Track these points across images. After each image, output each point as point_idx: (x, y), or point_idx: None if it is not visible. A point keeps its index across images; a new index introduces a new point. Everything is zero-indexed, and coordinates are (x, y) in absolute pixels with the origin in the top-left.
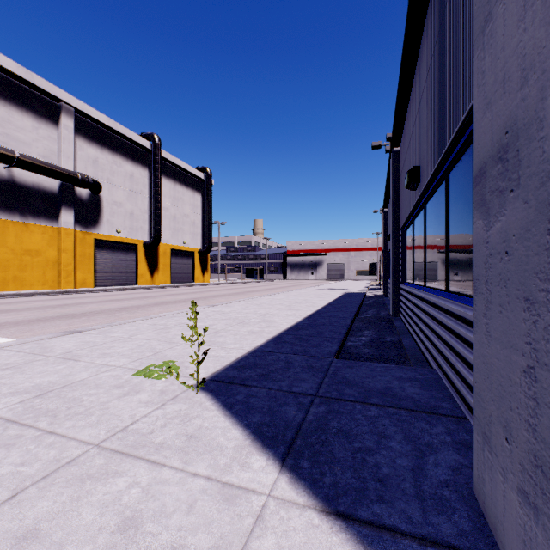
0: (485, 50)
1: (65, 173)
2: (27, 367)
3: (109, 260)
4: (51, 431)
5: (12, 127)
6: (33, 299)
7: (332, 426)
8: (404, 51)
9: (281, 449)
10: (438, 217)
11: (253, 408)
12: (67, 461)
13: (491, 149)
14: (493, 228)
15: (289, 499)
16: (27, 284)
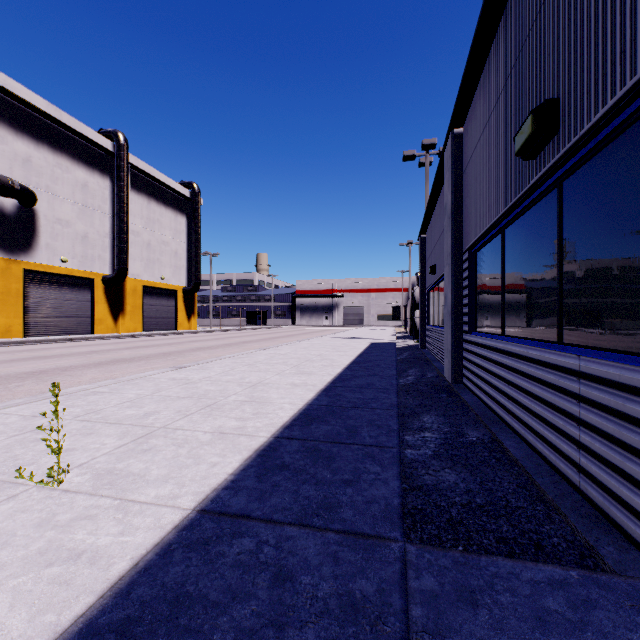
0: None
1: None
2: None
3: (50, 300)
4: None
5: None
6: None
7: None
8: None
9: None
10: None
11: None
12: None
13: None
14: None
15: None
16: None
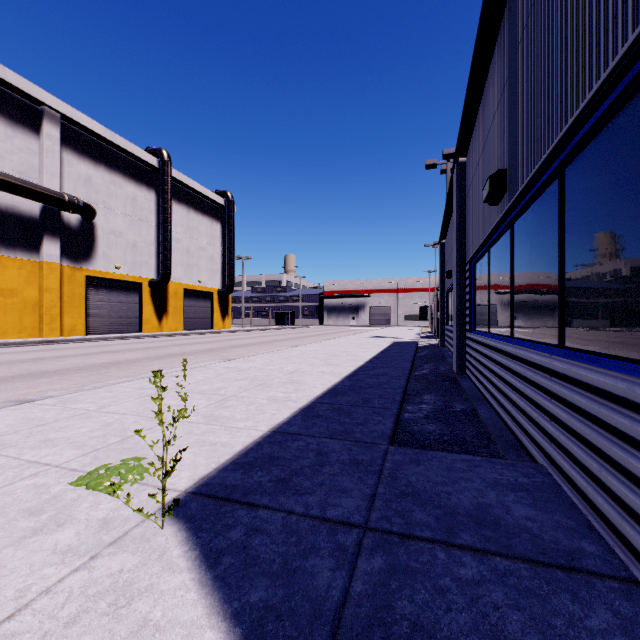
0: None
1: (48, 193)
2: None
3: (106, 302)
4: None
5: None
6: (2, 351)
7: (400, 614)
8: (484, 10)
9: None
10: (540, 238)
11: (254, 563)
12: None
13: None
14: None
15: None
16: None
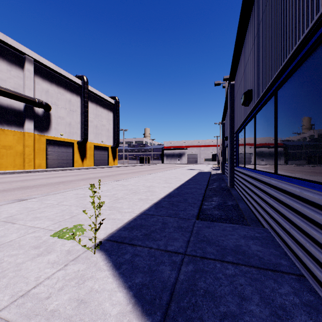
0: None
1: (28, 98)
2: None
3: (56, 152)
4: None
5: None
6: (6, 176)
7: (199, 287)
8: (241, 13)
9: (158, 317)
10: (267, 123)
11: (136, 268)
12: None
13: None
14: None
15: None
16: (3, 166)
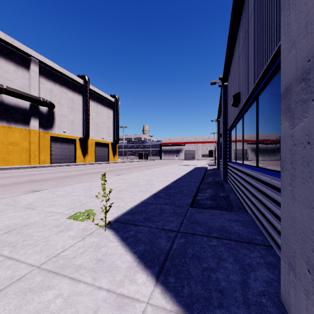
0: (291, 8)
1: (33, 97)
2: (2, 213)
3: (59, 148)
4: (10, 257)
5: (2, 71)
6: (13, 171)
7: (188, 252)
8: (231, 25)
9: (156, 269)
10: (251, 123)
11: (139, 240)
12: (17, 279)
13: (295, 74)
14: (297, 126)
15: (160, 306)
16: (10, 162)
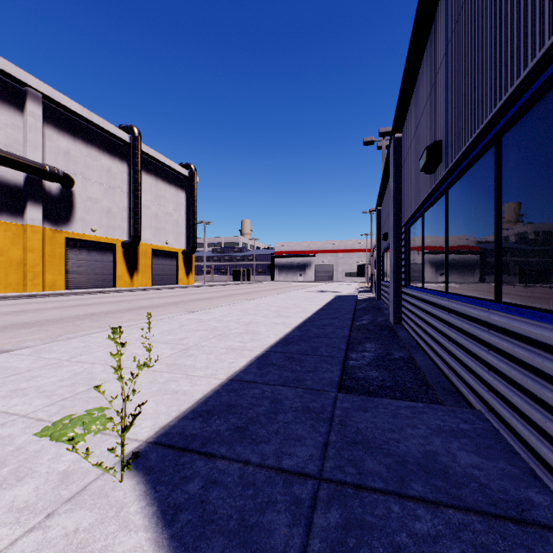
0: None
1: (31, 164)
2: None
3: (83, 261)
4: None
5: None
6: None
7: None
8: None
9: None
10: (475, 202)
11: (211, 520)
12: None
13: None
14: None
15: None
16: None
